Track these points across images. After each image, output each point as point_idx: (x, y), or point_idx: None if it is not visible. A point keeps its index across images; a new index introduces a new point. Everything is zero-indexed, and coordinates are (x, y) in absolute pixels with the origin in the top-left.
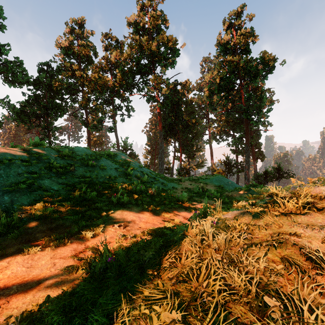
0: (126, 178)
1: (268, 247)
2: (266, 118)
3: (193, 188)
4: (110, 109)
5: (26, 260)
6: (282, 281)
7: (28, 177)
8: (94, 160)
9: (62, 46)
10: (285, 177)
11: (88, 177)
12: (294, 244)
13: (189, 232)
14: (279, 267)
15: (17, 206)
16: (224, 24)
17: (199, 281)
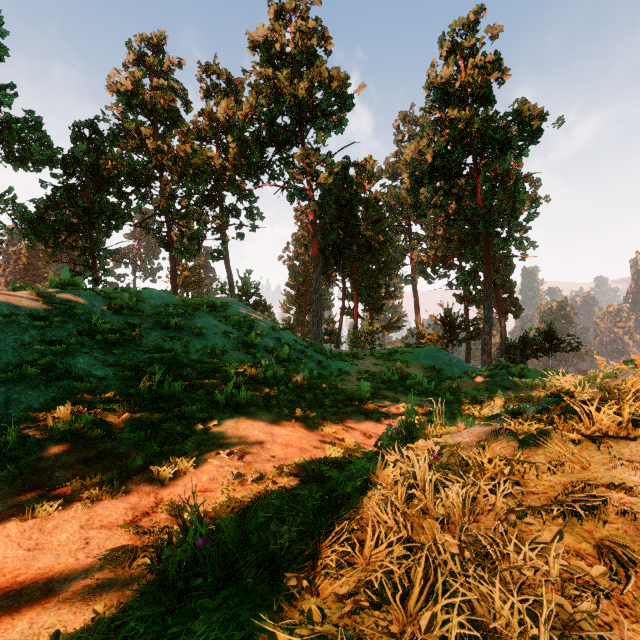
0: (246, 352)
1: (566, 520)
2: (525, 232)
3: (380, 372)
4: (216, 214)
5: (28, 531)
6: (608, 608)
7: (43, 352)
8: (181, 315)
9: (121, 89)
10: (562, 350)
11: (169, 352)
12: (622, 509)
13: (379, 475)
14: (596, 572)
15: (18, 413)
16: (442, 45)
17: (408, 608)
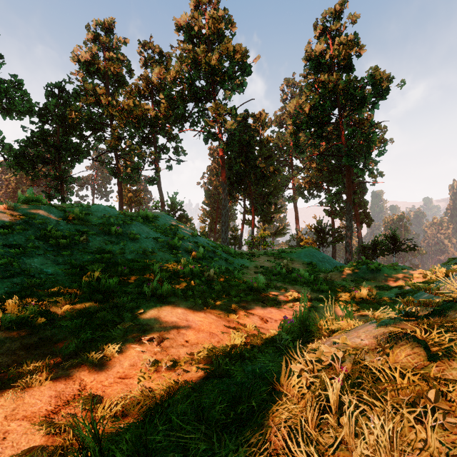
0: (170, 253)
1: None
2: (375, 164)
3: (272, 267)
4: (151, 151)
5: None
6: None
7: (3, 254)
8: (120, 225)
9: (81, 60)
10: (403, 250)
11: (108, 253)
12: None
13: (284, 384)
14: None
15: None
16: (316, 28)
17: None
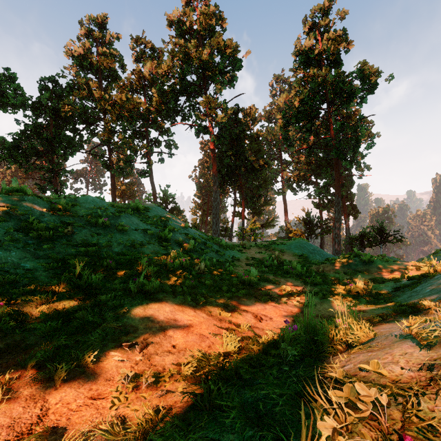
0: (159, 245)
1: None
2: (362, 158)
3: (263, 259)
4: (144, 144)
5: None
6: None
7: None
8: (109, 216)
9: (74, 54)
10: (390, 242)
11: (94, 245)
12: None
13: None
14: None
15: None
16: (305, 24)
17: None
